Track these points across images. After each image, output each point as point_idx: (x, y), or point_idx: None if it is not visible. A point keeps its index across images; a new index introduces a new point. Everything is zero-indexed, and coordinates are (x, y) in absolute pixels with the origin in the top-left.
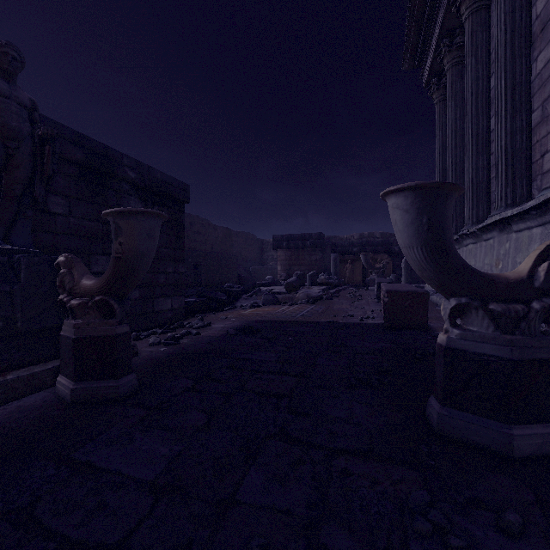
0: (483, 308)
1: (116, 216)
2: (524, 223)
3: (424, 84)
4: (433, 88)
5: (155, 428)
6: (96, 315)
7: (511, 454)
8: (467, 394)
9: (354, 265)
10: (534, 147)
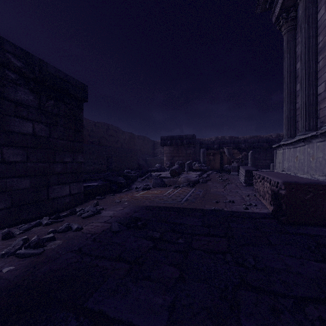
0: None
1: None
2: None
3: (275, 20)
4: (282, 21)
5: None
6: None
7: None
8: None
9: (214, 156)
10: None
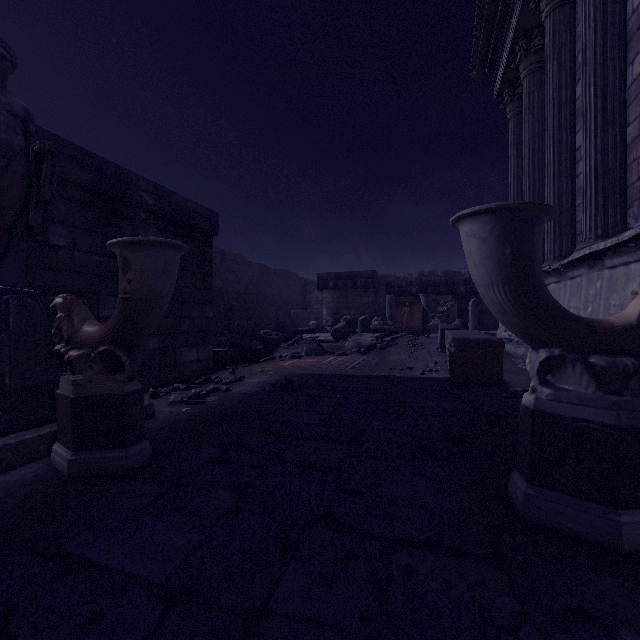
0: (582, 361)
1: (123, 248)
2: (620, 258)
3: (496, 95)
4: (506, 99)
5: (171, 511)
6: (100, 370)
7: (619, 546)
8: (562, 470)
9: (413, 308)
10: (630, 167)
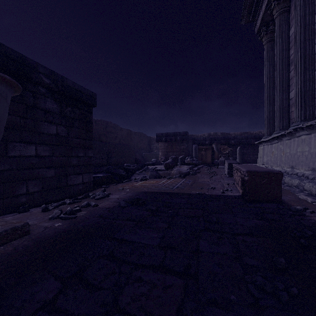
0: None
1: None
2: None
3: (257, 32)
4: (263, 33)
5: None
6: None
7: None
8: None
9: (206, 151)
10: None
